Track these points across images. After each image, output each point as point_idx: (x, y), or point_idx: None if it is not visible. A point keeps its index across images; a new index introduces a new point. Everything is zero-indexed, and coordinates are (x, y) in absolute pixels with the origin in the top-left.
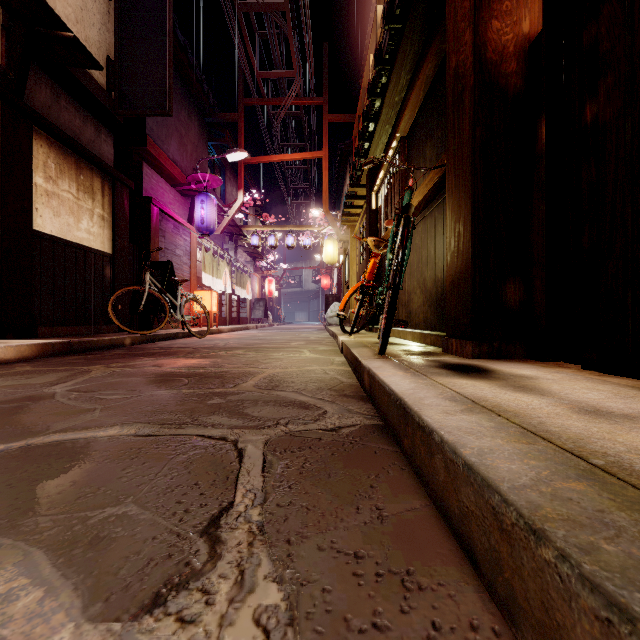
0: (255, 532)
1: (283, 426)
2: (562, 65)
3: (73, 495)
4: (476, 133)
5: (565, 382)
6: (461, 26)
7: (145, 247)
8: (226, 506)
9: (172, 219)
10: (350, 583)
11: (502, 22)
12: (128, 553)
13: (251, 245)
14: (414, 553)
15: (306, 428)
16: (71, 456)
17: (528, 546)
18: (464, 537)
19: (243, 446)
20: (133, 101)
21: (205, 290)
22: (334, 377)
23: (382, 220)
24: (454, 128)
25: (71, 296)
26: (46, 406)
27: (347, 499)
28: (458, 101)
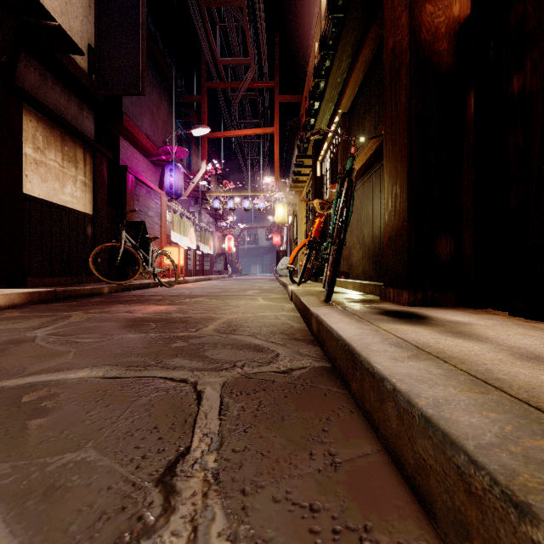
0: (210, 481)
1: (239, 368)
2: (490, 43)
3: (36, 439)
4: (412, 105)
5: (498, 328)
6: (398, 10)
7: (122, 209)
8: (183, 451)
9: (145, 185)
10: (306, 542)
11: (435, 6)
12: (81, 505)
13: (213, 208)
14: (370, 505)
15: (260, 370)
16: (40, 398)
17: (506, 518)
18: (421, 489)
19: (202, 388)
20: (111, 83)
21: (173, 246)
22: (285, 322)
23: (326, 185)
24: (391, 101)
25: (57, 251)
26: (25, 349)
27: (300, 444)
28: (395, 77)
